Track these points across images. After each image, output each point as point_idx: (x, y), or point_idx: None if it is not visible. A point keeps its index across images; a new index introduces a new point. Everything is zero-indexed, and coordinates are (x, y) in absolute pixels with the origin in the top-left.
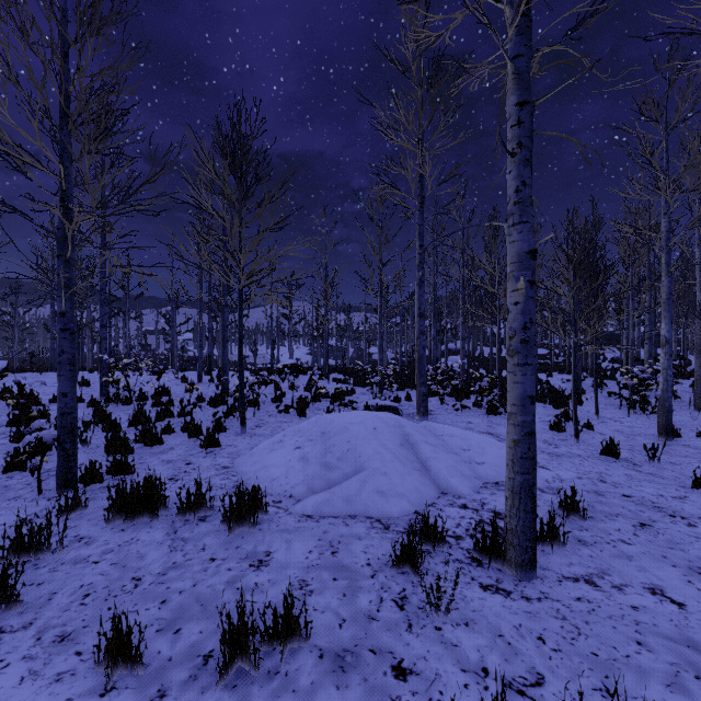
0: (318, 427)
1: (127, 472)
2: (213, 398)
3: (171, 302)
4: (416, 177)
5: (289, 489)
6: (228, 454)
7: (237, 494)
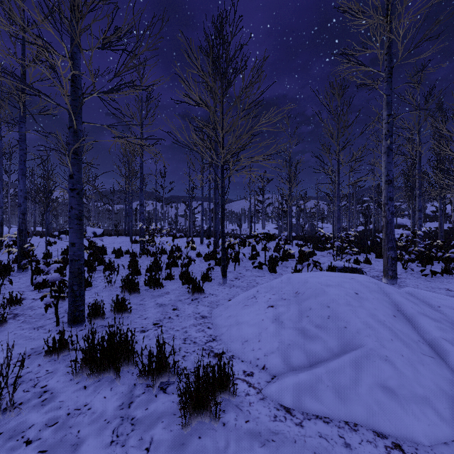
0: (290, 286)
1: (125, 313)
2: (206, 254)
3: (188, 194)
4: (386, 47)
5: (262, 356)
6: (208, 302)
7: (195, 373)
